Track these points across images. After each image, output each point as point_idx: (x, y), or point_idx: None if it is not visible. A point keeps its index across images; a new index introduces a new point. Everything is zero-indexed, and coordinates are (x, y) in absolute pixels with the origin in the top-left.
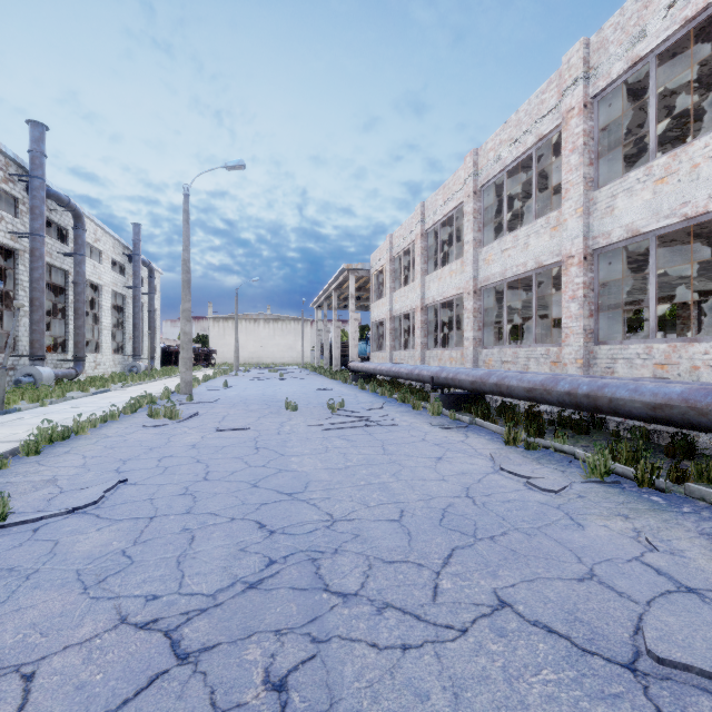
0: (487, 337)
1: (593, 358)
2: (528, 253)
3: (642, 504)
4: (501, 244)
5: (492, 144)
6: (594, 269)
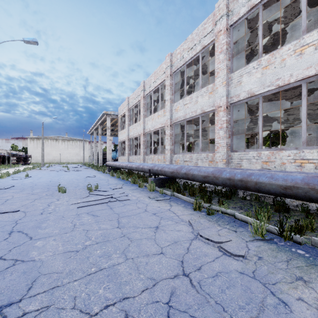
0: (176, 149)
1: (230, 159)
2: (197, 105)
3: (299, 260)
4: (183, 101)
5: (179, 50)
6: (231, 114)
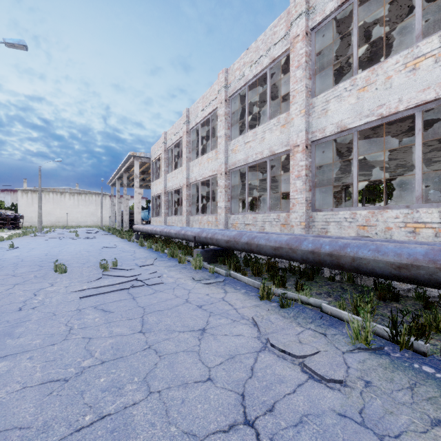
0: (234, 206)
1: (312, 221)
2: (264, 144)
3: (429, 386)
4: (244, 138)
5: (238, 65)
6: (312, 156)
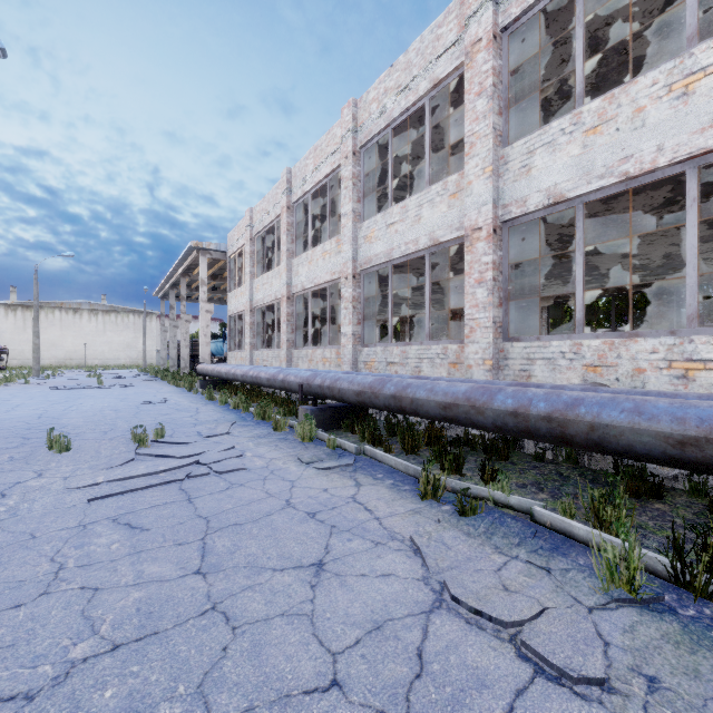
0: (368, 333)
1: (504, 359)
2: (421, 227)
3: None
4: (386, 216)
5: (375, 93)
6: (504, 247)
